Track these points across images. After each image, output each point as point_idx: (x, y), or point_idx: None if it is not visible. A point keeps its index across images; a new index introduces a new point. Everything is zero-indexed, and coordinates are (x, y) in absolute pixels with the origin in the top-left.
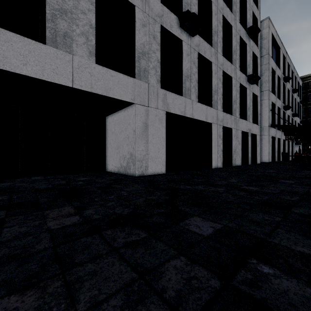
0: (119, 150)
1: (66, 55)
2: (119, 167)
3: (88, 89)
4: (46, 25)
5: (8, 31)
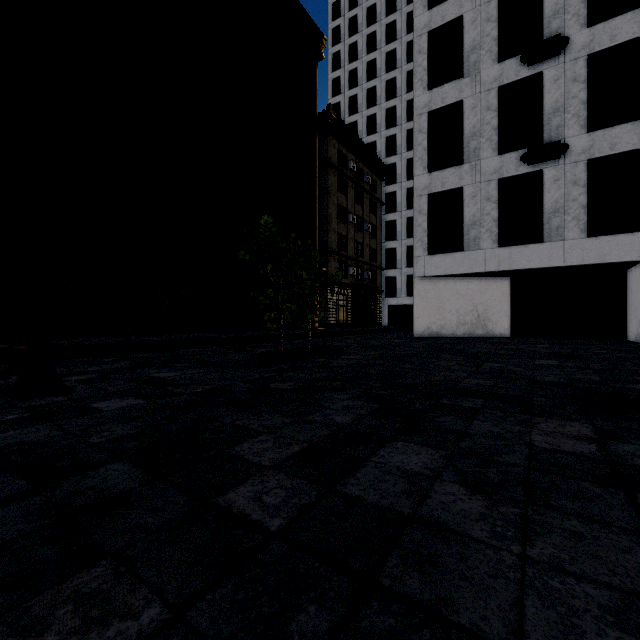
0: (635, 313)
1: (558, 243)
2: (635, 334)
3: (579, 263)
4: (543, 229)
5: (520, 245)
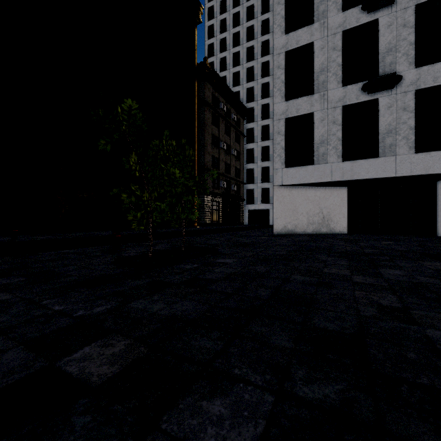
0: None
1: (391, 158)
2: None
3: (408, 174)
4: (378, 146)
5: (360, 160)
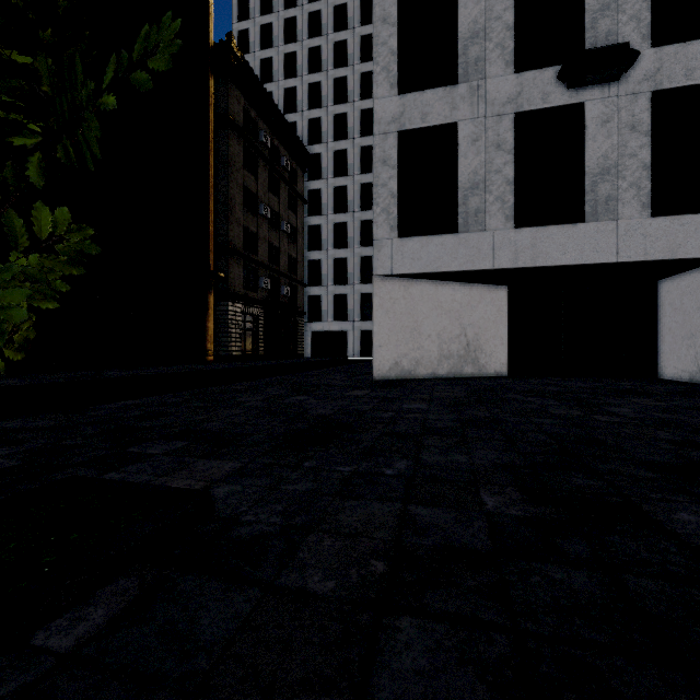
0: (693, 341)
1: (608, 224)
2: (693, 371)
3: (639, 258)
4: (585, 200)
5: (549, 226)
